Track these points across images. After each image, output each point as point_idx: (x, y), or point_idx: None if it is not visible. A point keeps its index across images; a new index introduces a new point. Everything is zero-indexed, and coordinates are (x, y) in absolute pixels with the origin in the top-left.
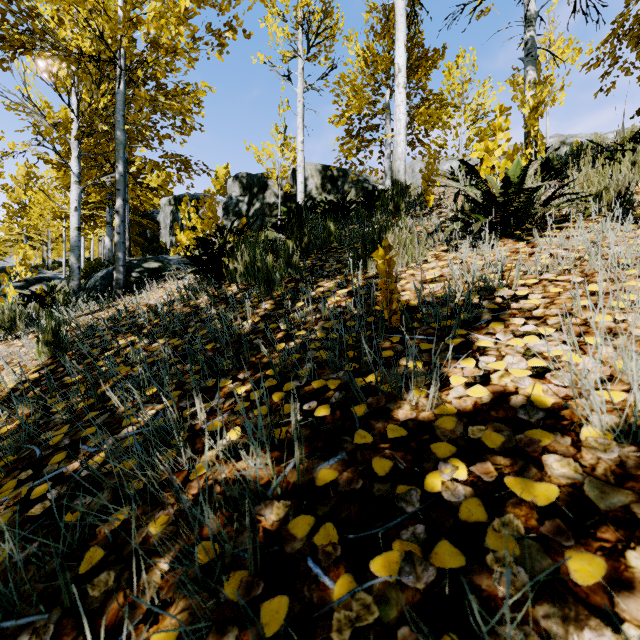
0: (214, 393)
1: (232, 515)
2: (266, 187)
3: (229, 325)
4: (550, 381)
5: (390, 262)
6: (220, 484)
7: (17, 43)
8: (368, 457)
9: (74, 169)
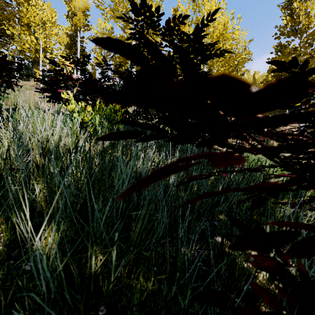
0: None
1: None
2: None
3: None
4: None
5: None
6: None
7: None
8: None
9: None
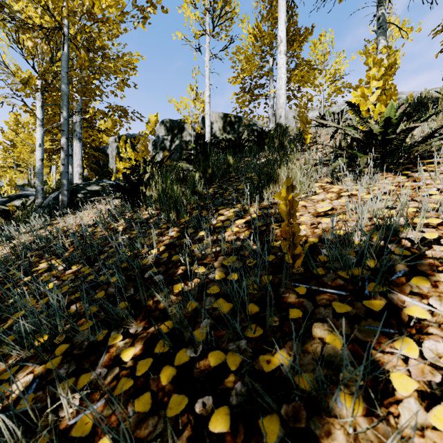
0: (100, 355)
1: None
2: (183, 129)
3: (137, 253)
4: None
5: (293, 204)
6: None
7: None
8: None
9: (38, 115)
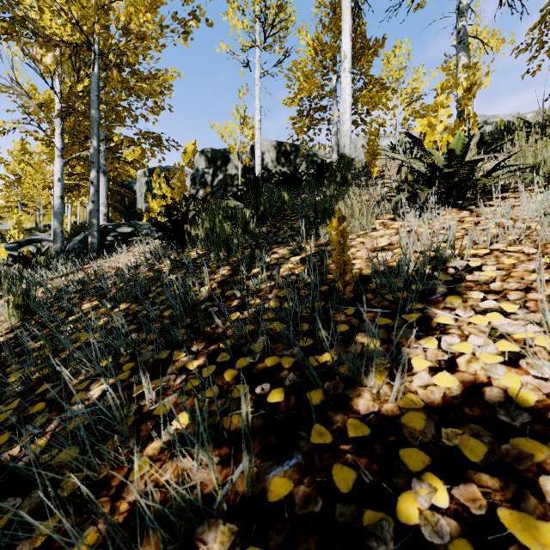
0: (166, 367)
1: (170, 538)
2: (228, 160)
3: (188, 291)
4: (526, 370)
5: (344, 233)
6: (161, 489)
7: (1, 30)
8: (327, 462)
9: (57, 144)
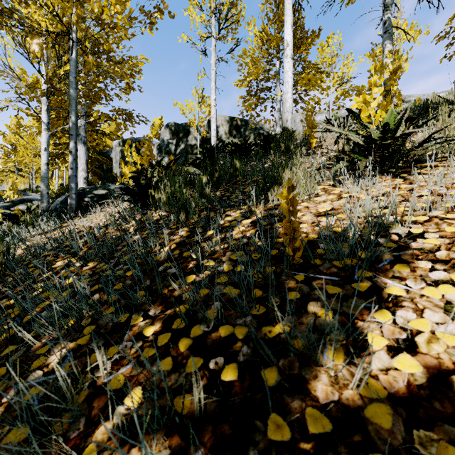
0: (124, 332)
1: None
2: (189, 133)
3: (149, 251)
4: None
5: (293, 202)
6: None
7: None
8: None
9: (44, 119)
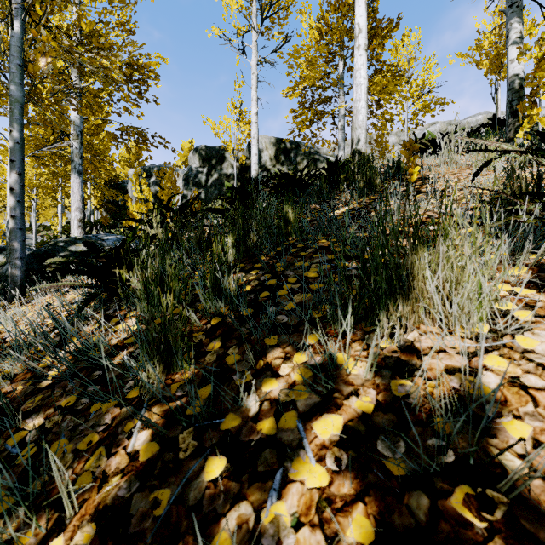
0: None
1: None
2: (223, 159)
3: (8, 544)
4: None
5: None
6: None
7: None
8: None
9: None
